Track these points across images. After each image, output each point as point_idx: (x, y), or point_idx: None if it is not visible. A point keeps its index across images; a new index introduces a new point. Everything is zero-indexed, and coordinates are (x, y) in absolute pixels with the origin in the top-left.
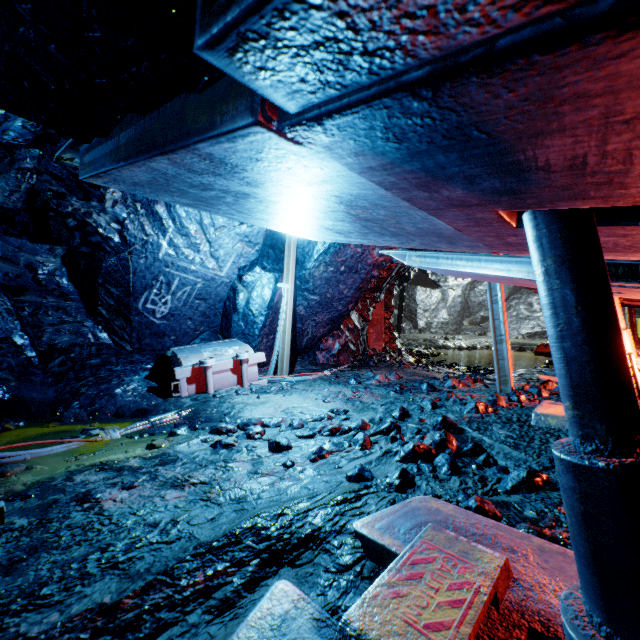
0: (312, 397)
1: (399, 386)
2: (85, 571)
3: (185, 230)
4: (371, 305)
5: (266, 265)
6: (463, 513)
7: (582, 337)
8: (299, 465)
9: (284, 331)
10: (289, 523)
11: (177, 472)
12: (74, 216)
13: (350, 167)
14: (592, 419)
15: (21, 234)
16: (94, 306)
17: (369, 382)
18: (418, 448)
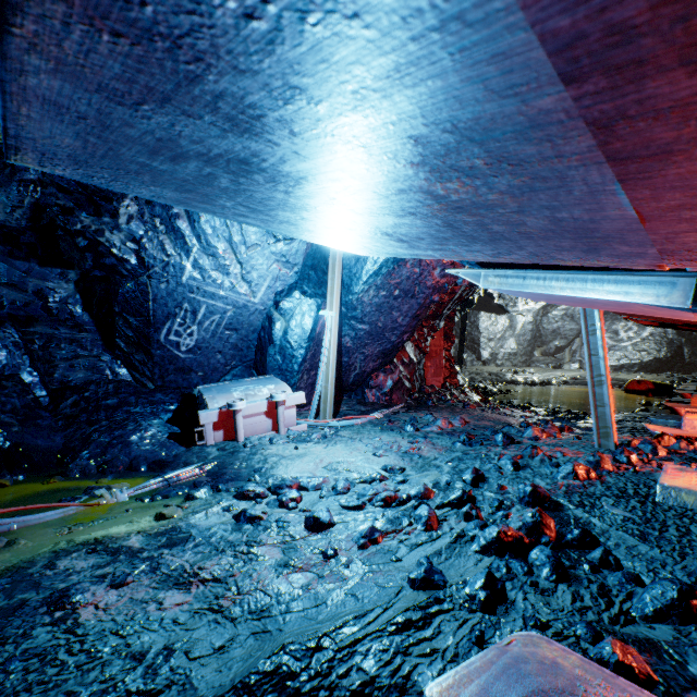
0: (360, 448)
1: (467, 435)
2: None
3: (212, 249)
4: (429, 335)
5: (306, 289)
6: (597, 674)
7: None
8: (344, 554)
9: (327, 367)
10: (328, 667)
11: (185, 559)
12: (84, 234)
13: None
14: None
15: (28, 257)
16: (112, 338)
17: (429, 429)
18: (505, 536)
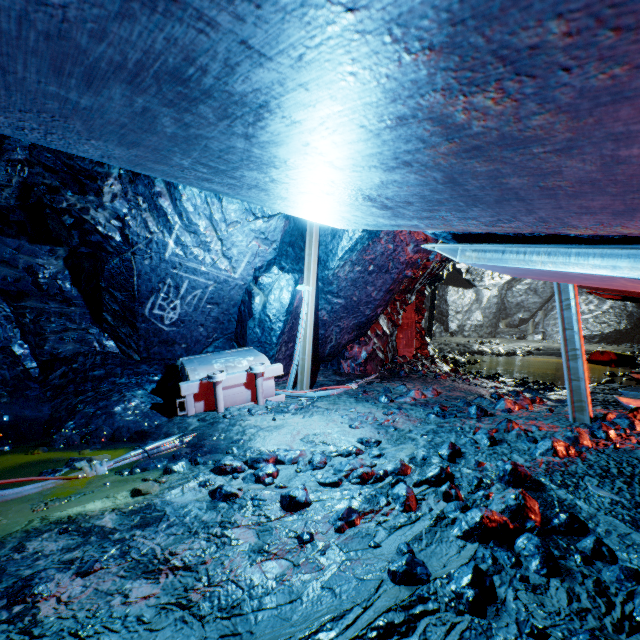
0: (336, 420)
1: (440, 407)
2: None
3: (193, 227)
4: (401, 308)
5: (284, 265)
6: None
7: None
8: (320, 538)
9: (304, 339)
10: None
11: (157, 542)
12: (70, 213)
13: None
14: None
15: (18, 234)
16: (100, 312)
17: (402, 399)
18: (488, 521)
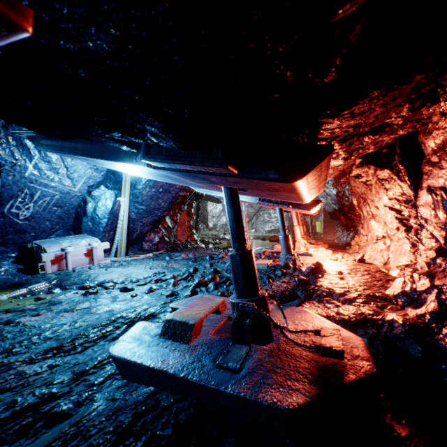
0: (143, 267)
1: (194, 259)
2: (34, 342)
3: (48, 158)
4: (179, 213)
5: (109, 185)
6: (215, 297)
7: (233, 221)
8: (140, 296)
9: (122, 228)
10: (139, 313)
11: (65, 307)
12: None
13: (171, 174)
14: (235, 242)
15: None
16: None
17: (177, 258)
18: (201, 281)
